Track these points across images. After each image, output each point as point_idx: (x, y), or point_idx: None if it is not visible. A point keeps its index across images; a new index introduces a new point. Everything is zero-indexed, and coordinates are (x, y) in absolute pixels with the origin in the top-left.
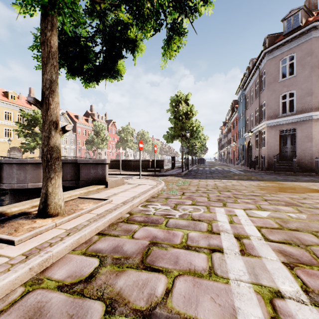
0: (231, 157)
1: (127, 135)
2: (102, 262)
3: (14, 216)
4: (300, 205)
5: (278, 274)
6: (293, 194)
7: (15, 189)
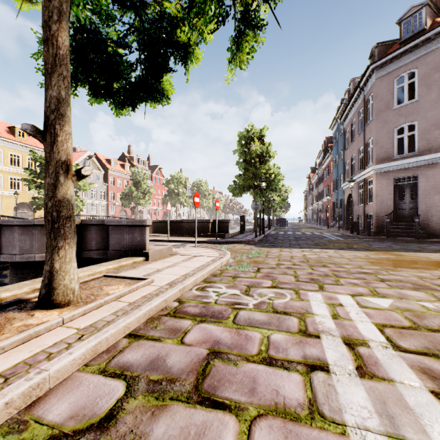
0: (323, 217)
1: (178, 186)
2: (131, 389)
3: (2, 305)
4: (437, 288)
5: (429, 417)
6: (422, 271)
7: (18, 262)
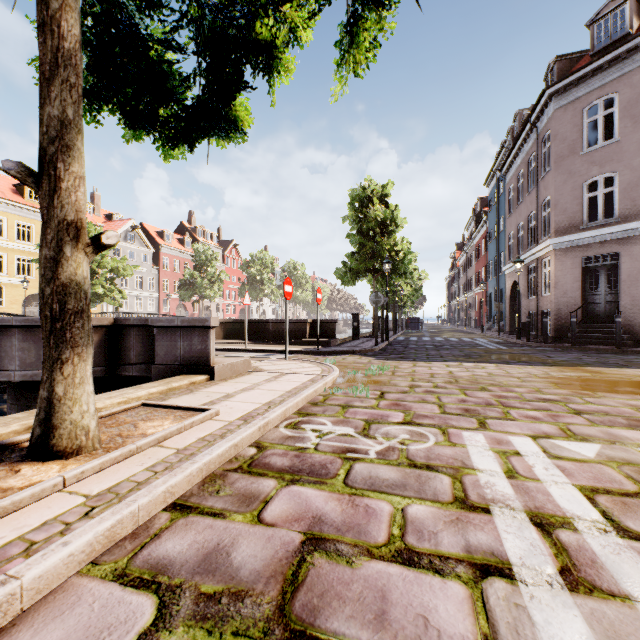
0: (475, 316)
1: (262, 270)
2: (166, 613)
3: None
4: None
5: None
6: (637, 398)
7: (19, 382)
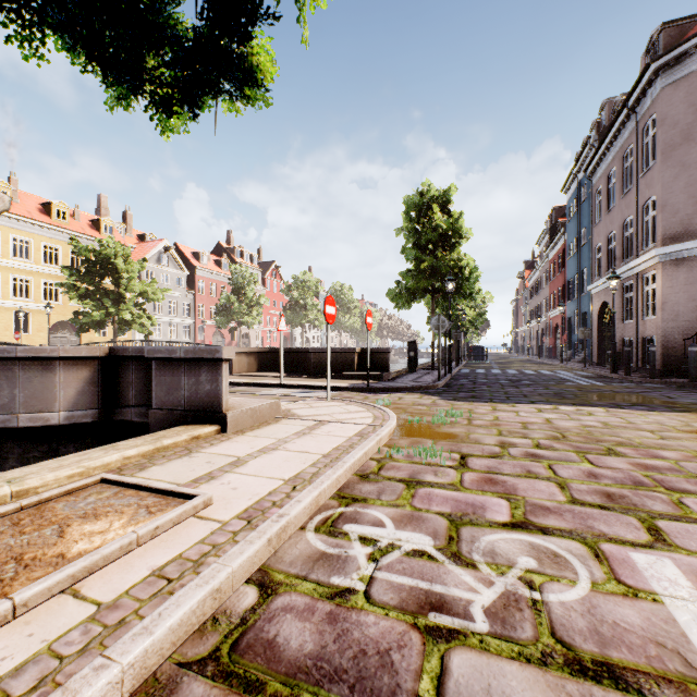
0: (549, 344)
1: (305, 294)
2: None
3: None
4: None
5: None
6: None
7: None
